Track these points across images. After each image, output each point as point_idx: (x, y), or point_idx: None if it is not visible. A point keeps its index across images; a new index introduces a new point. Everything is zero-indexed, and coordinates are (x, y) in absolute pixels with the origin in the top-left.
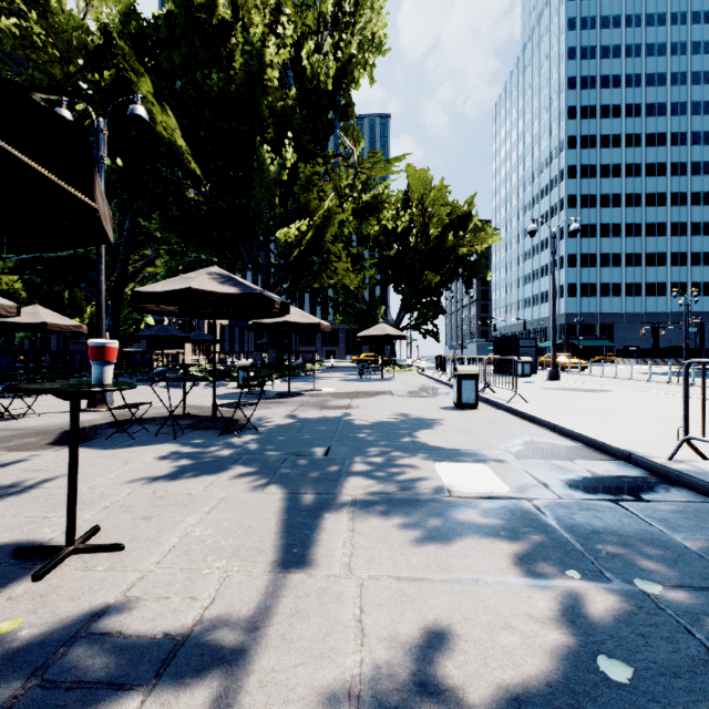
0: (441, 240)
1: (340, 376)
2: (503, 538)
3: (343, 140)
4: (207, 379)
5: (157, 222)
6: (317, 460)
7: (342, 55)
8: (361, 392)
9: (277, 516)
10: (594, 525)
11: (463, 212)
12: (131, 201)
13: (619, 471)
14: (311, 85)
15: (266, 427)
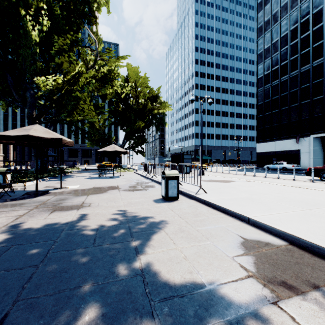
0: (145, 105)
1: (88, 175)
2: None
3: (89, 32)
4: None
5: None
6: None
7: None
8: (97, 188)
9: None
10: None
11: (155, 93)
12: None
13: None
14: None
15: None
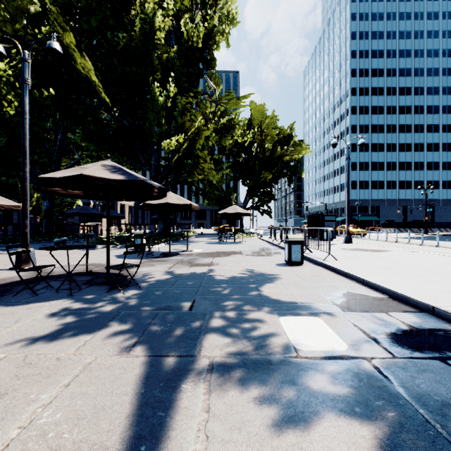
0: (272, 151)
1: (206, 240)
2: (361, 419)
3: (209, 82)
4: (114, 243)
5: (80, 134)
6: (182, 315)
7: (208, 25)
8: (220, 252)
9: (134, 389)
10: (440, 394)
11: (287, 133)
12: (62, 120)
13: (429, 323)
14: (187, 44)
15: (147, 282)
